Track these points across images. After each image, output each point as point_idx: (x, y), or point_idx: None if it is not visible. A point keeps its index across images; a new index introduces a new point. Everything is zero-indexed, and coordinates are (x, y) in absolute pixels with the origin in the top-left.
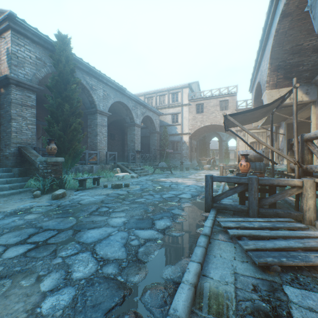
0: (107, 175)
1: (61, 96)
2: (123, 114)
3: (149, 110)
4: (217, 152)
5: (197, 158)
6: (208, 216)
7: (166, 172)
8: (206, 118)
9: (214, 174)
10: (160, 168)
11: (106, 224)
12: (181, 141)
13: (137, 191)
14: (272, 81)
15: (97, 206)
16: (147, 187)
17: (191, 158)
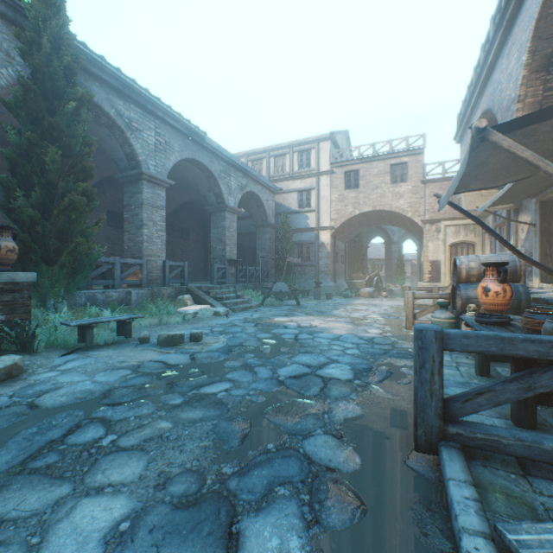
0: (160, 311)
1: (43, 128)
2: (202, 187)
3: (255, 182)
4: (380, 264)
5: (345, 275)
6: (458, 506)
7: (288, 301)
8: (364, 198)
9: (384, 307)
10: (275, 294)
11: (28, 552)
12: (316, 243)
13: (217, 353)
14: (531, 95)
15: (78, 418)
16: (242, 340)
17: (334, 275)
